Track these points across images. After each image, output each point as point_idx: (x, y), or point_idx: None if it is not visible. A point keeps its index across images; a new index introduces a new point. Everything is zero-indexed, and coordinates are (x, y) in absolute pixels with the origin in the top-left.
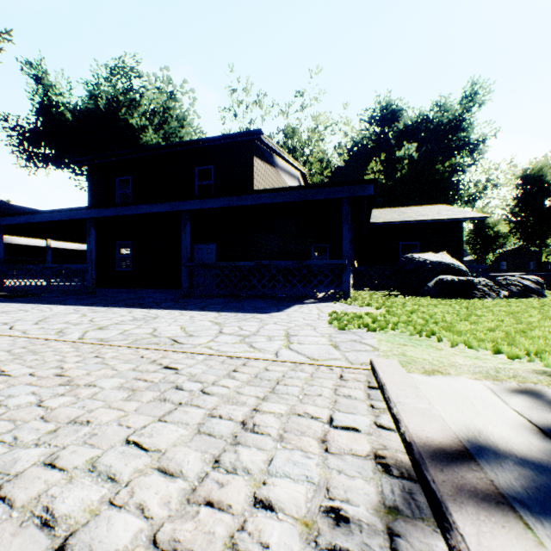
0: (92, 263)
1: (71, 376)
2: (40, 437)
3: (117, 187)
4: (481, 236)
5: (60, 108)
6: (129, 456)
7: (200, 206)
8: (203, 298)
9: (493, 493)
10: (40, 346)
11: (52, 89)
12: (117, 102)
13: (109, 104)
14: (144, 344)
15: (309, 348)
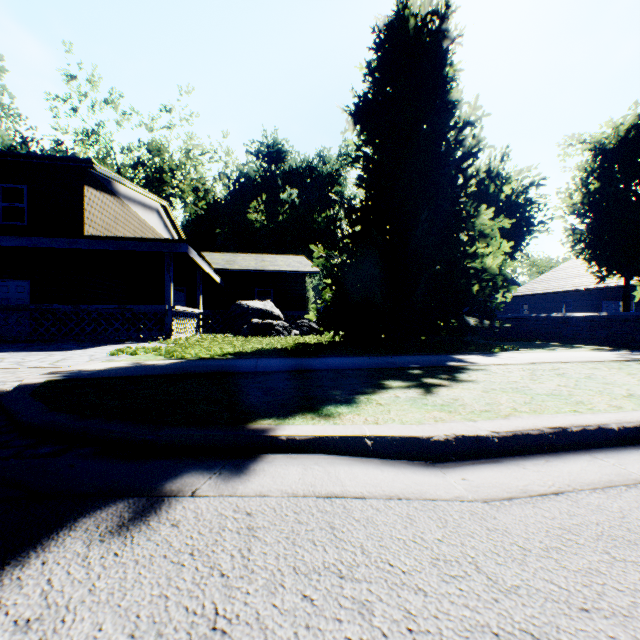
0: None
1: None
2: None
3: None
4: None
5: None
6: None
7: None
8: (2, 344)
9: (58, 373)
10: None
11: None
12: None
13: None
14: None
15: (68, 363)
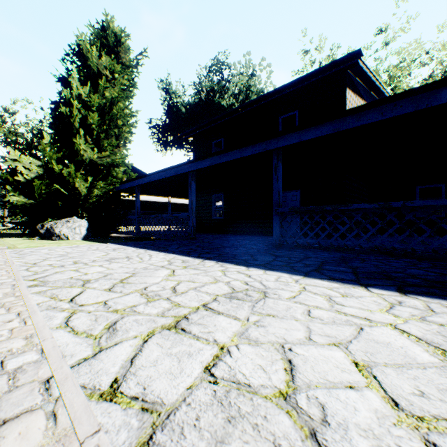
0: (193, 212)
1: None
2: None
3: (212, 149)
4: None
5: (178, 106)
6: None
7: (297, 139)
8: (300, 249)
9: None
10: None
11: (174, 95)
12: (213, 92)
13: (208, 95)
14: None
15: None
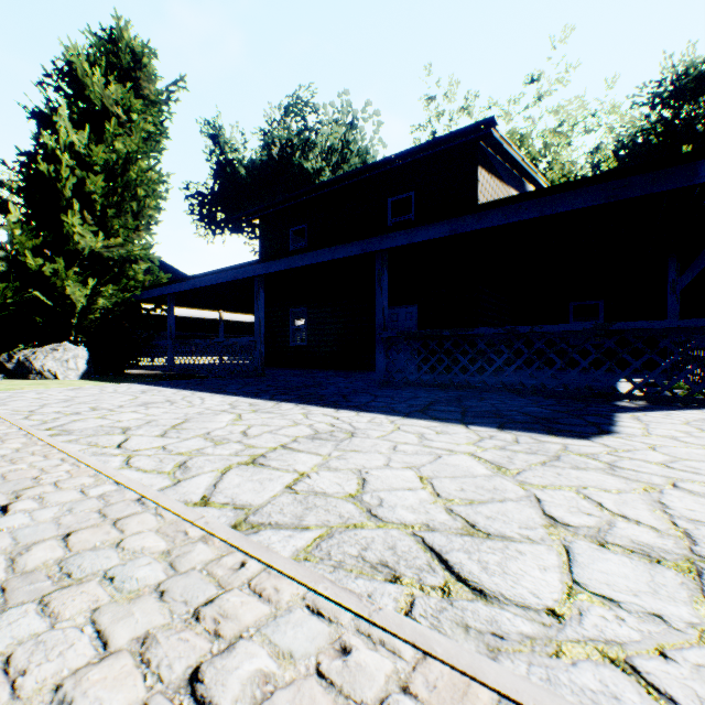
0: (261, 336)
1: None
2: None
3: (290, 240)
4: None
5: (235, 166)
6: None
7: (406, 240)
8: (410, 388)
9: None
10: (102, 533)
11: (228, 147)
12: (291, 147)
13: (283, 151)
14: (351, 572)
15: None
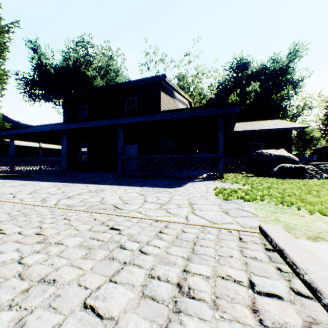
0: (65, 156)
1: (46, 235)
2: (14, 298)
3: (79, 111)
4: (301, 139)
5: (47, 66)
6: (86, 325)
7: (129, 121)
8: (131, 177)
9: None
10: (29, 210)
11: (43, 56)
12: (79, 62)
13: (75, 63)
14: (96, 209)
15: (208, 214)
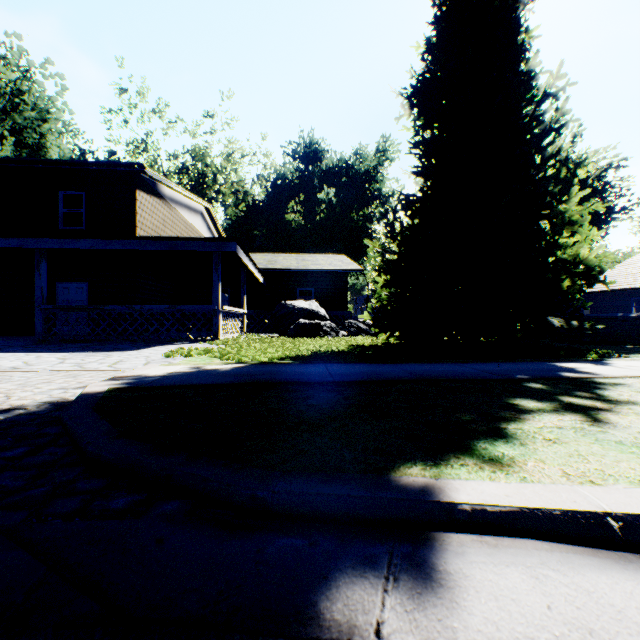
0: None
1: None
2: None
3: None
4: None
5: None
6: None
7: (58, 245)
8: (63, 343)
9: (120, 379)
10: None
11: None
12: None
13: None
14: None
15: (126, 365)
